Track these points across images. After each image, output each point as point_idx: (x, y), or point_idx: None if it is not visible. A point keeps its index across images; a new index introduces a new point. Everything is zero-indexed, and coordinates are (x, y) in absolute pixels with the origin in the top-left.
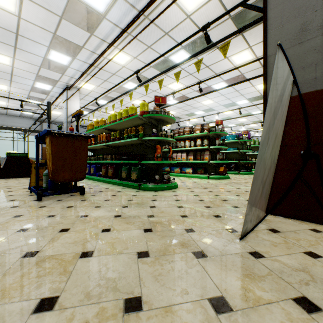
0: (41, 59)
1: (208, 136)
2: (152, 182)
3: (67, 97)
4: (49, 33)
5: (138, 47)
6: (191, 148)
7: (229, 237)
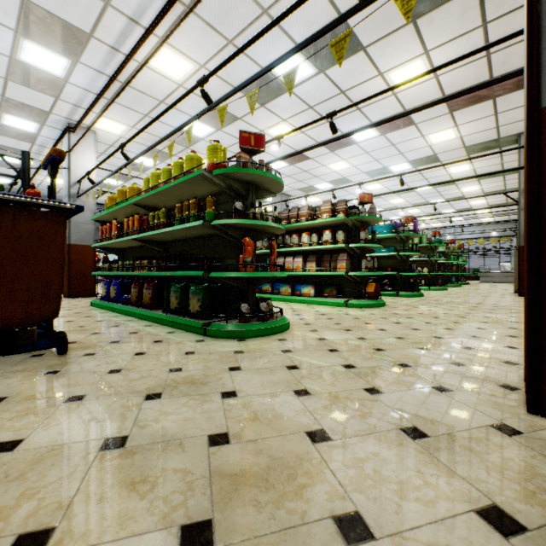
0: (5, 60)
1: (344, 224)
2: (234, 317)
3: (69, 146)
4: None
5: (207, 41)
6: (313, 248)
7: None
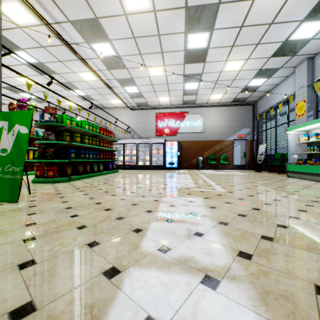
0: None
1: None
2: None
3: None
4: None
5: None
6: None
7: (11, 204)
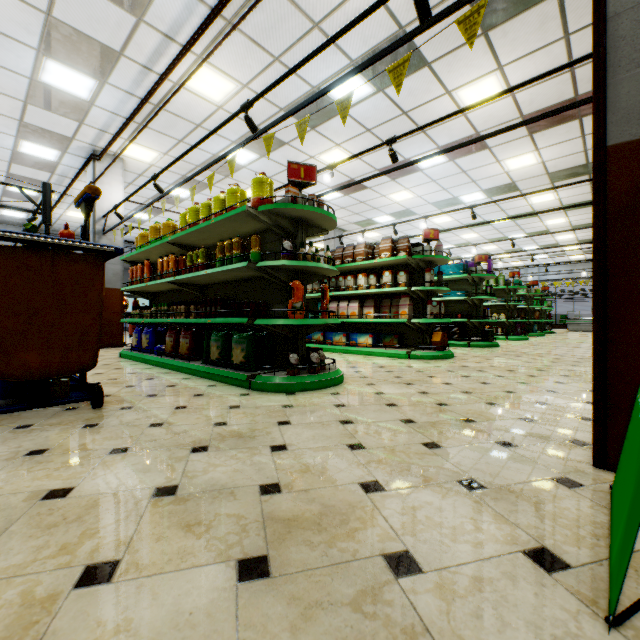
0: (25, 82)
1: (406, 264)
2: (281, 369)
3: (94, 176)
4: (35, 12)
5: (250, 58)
6: (370, 291)
7: (558, 604)
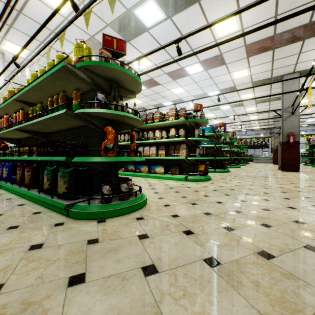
0: None
1: (184, 124)
2: (98, 196)
3: None
4: None
5: None
6: (163, 140)
7: None
